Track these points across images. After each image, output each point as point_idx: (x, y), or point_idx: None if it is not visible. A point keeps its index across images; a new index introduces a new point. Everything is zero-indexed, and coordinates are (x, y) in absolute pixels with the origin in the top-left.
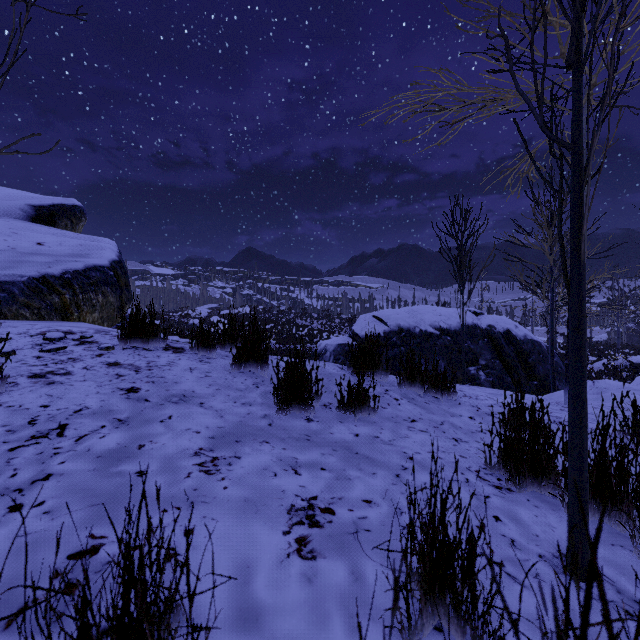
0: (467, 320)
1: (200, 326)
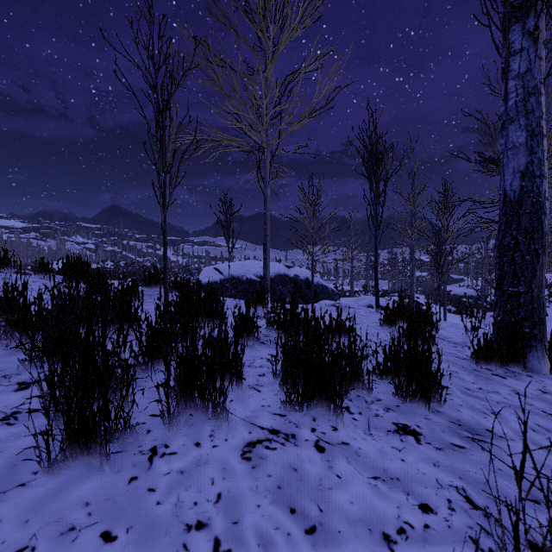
0: (280, 271)
1: (42, 259)
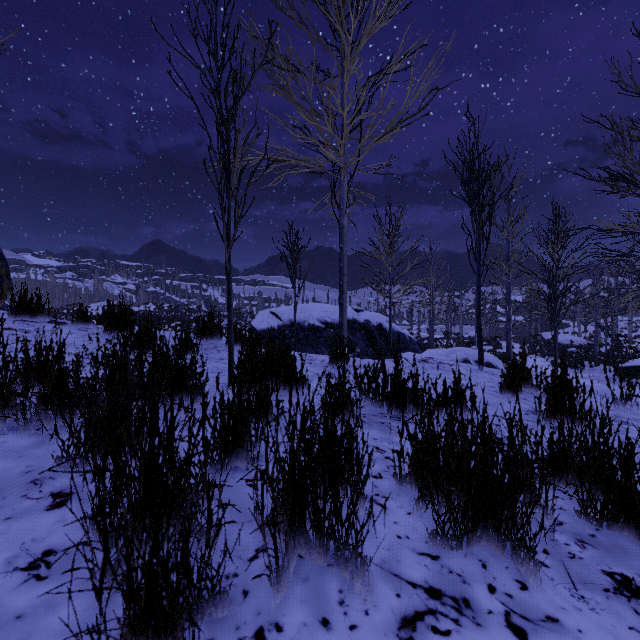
0: (348, 316)
1: (80, 306)
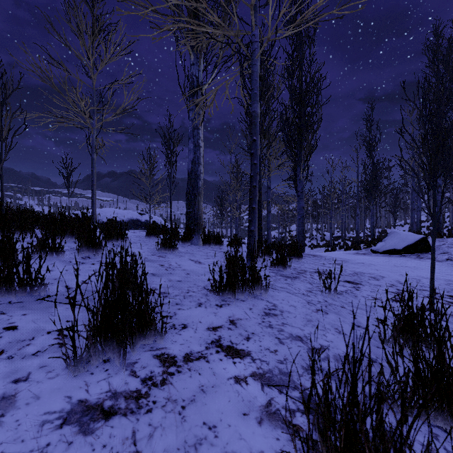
0: (133, 217)
1: None
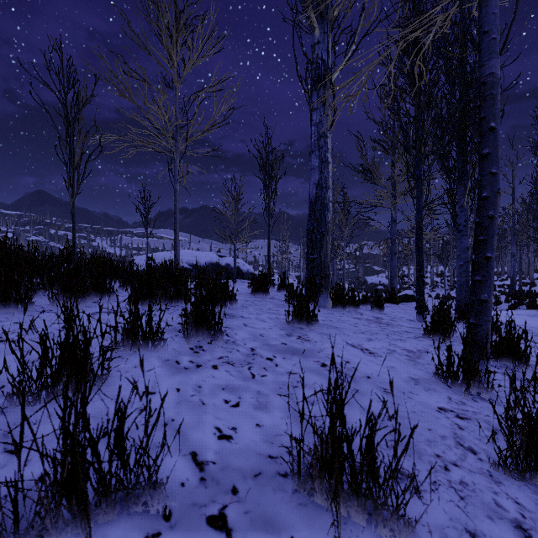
0: (213, 260)
1: None
